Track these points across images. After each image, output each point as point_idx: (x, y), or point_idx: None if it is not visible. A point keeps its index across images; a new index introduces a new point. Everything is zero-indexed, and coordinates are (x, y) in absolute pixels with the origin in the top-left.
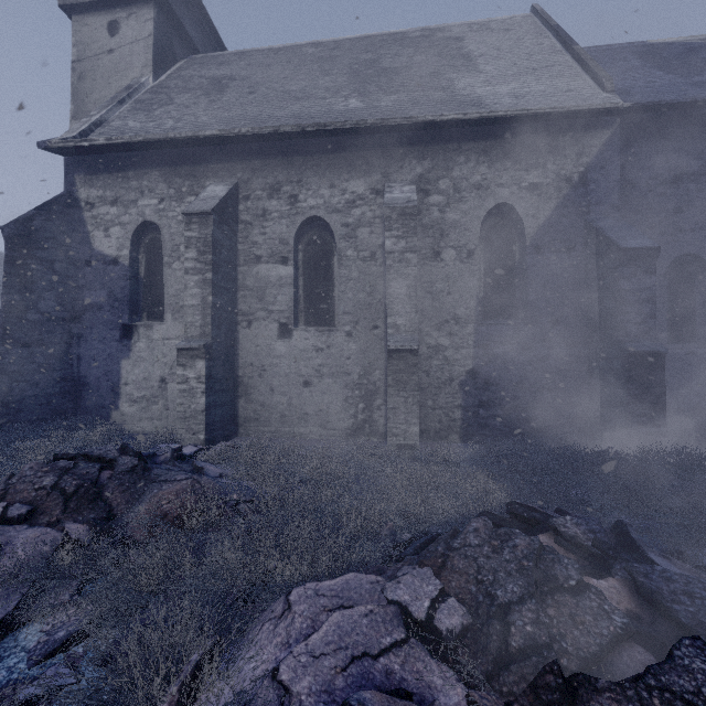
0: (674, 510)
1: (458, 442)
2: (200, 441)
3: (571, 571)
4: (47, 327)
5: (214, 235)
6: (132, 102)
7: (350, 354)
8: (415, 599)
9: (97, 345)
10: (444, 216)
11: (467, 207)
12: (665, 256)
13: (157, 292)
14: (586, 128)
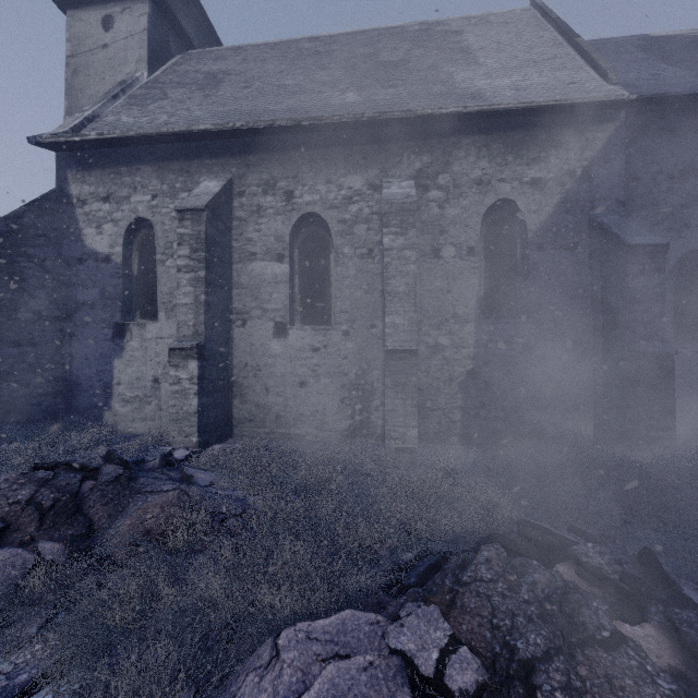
0: (694, 525)
1: (458, 445)
2: (192, 444)
3: (603, 619)
4: (38, 325)
5: (207, 232)
6: (126, 97)
7: (347, 354)
8: (421, 649)
9: (89, 344)
10: (443, 212)
11: (467, 203)
12: (672, 253)
13: (150, 290)
14: (590, 121)
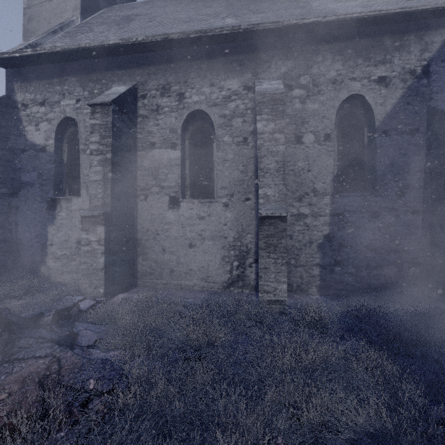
0: None
1: (316, 295)
2: (100, 294)
3: None
4: None
5: (114, 122)
6: (63, 32)
7: (226, 221)
8: None
9: (30, 215)
10: (304, 107)
11: (324, 99)
12: None
13: (76, 173)
14: (428, 28)
